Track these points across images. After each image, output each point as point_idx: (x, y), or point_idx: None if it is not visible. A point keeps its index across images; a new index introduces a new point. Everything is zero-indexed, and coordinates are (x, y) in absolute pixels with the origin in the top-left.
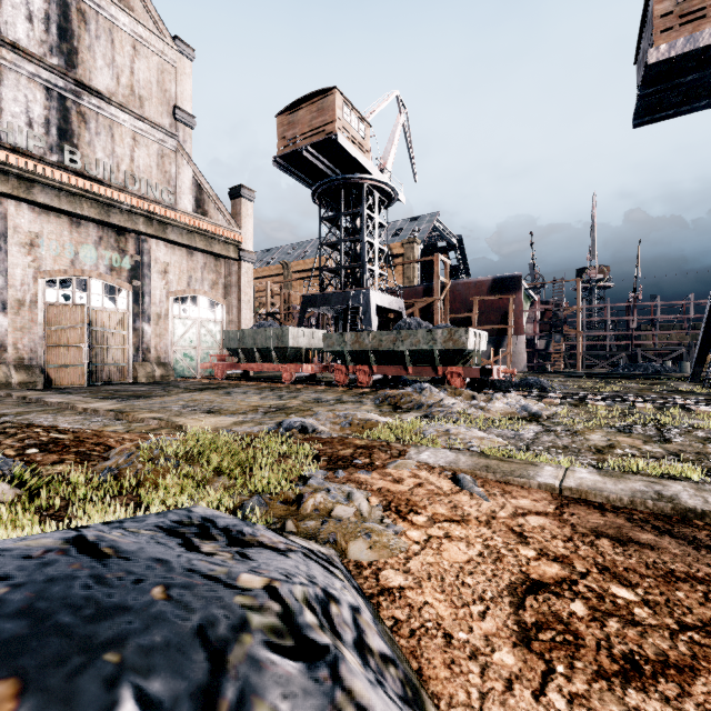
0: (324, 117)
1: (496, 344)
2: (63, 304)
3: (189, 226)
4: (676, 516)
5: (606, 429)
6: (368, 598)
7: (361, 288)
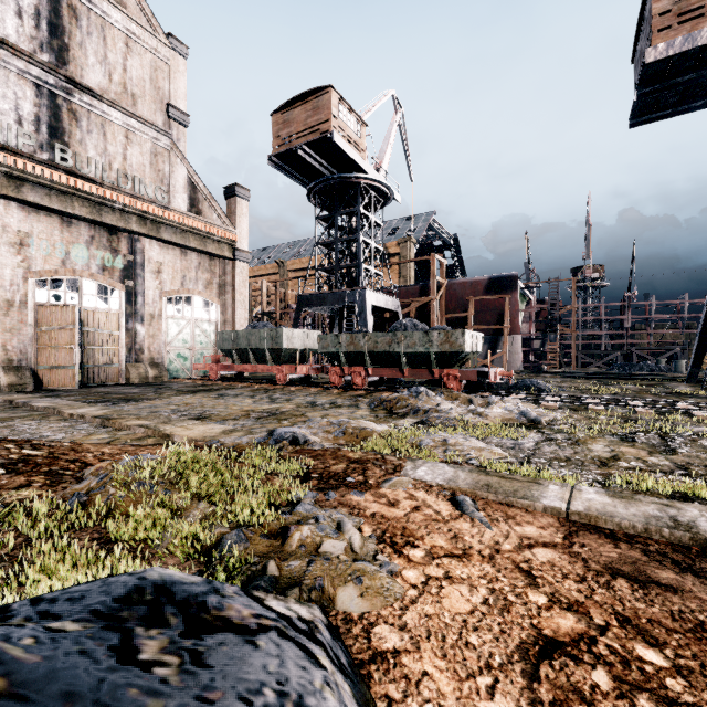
0: (320, 115)
1: (491, 344)
2: (54, 305)
3: (183, 225)
4: (695, 546)
5: (608, 437)
6: (357, 667)
7: (357, 288)
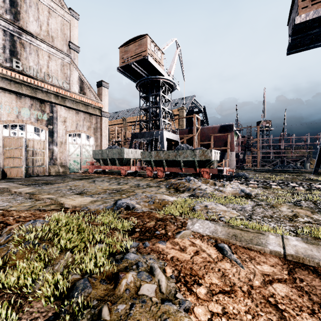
0: (142, 48)
1: (221, 156)
2: (12, 137)
3: (76, 99)
4: None
5: (287, 203)
6: None
7: (159, 129)
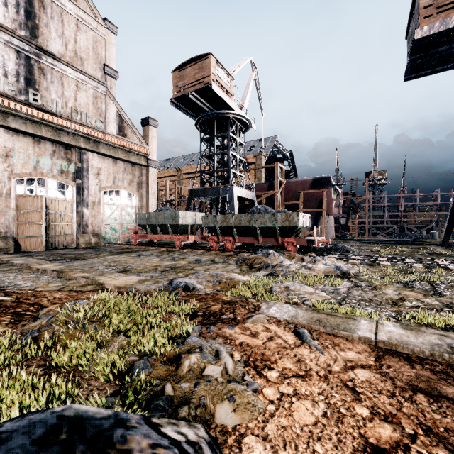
0: (203, 72)
1: (314, 221)
2: (28, 196)
3: (114, 143)
4: None
5: (395, 284)
6: None
7: (227, 184)
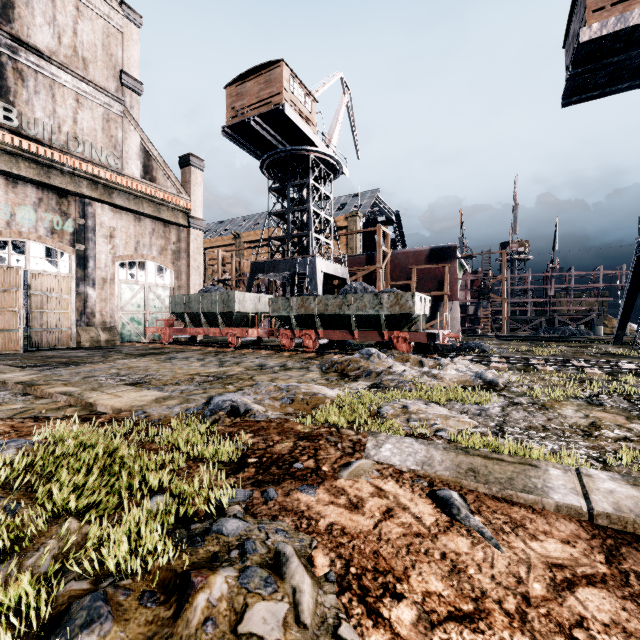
0: (272, 88)
1: (432, 310)
2: None
3: (136, 191)
4: None
5: (573, 400)
6: None
7: (307, 255)
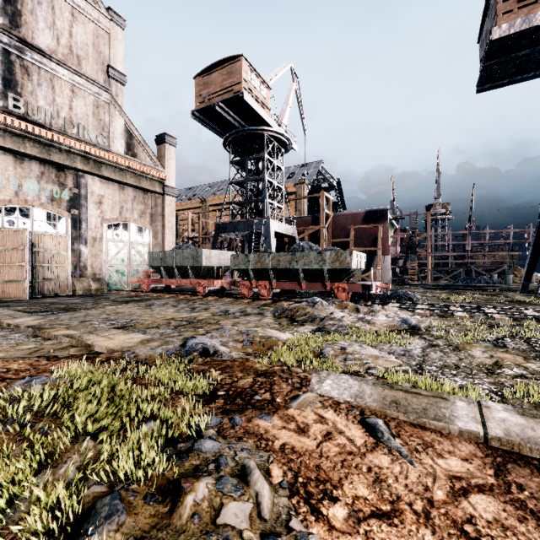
0: (233, 79)
1: (367, 263)
2: (7, 229)
3: (120, 165)
4: None
5: (482, 343)
6: None
7: (263, 217)
